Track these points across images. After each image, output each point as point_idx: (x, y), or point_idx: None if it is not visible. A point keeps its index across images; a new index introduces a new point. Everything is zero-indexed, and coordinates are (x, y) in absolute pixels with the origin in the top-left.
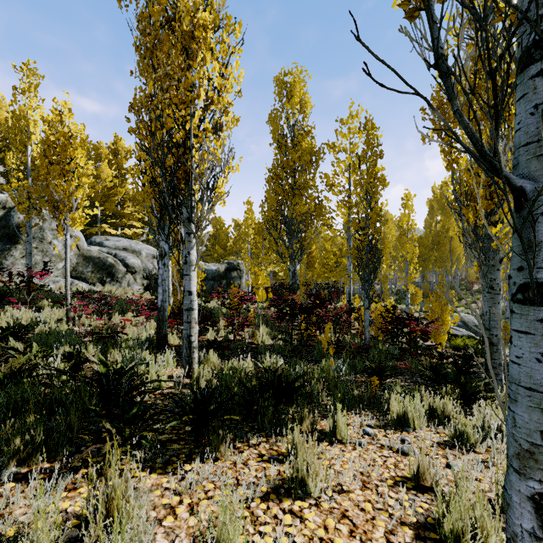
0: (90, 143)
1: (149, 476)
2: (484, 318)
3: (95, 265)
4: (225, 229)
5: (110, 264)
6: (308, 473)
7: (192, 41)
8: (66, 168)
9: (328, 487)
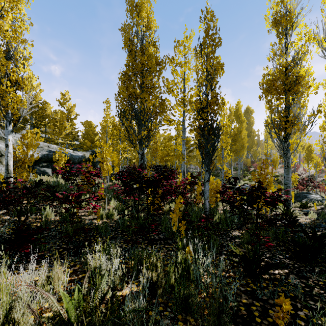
0: None
1: None
2: (285, 187)
3: None
4: (92, 128)
5: None
6: None
7: None
8: None
9: None
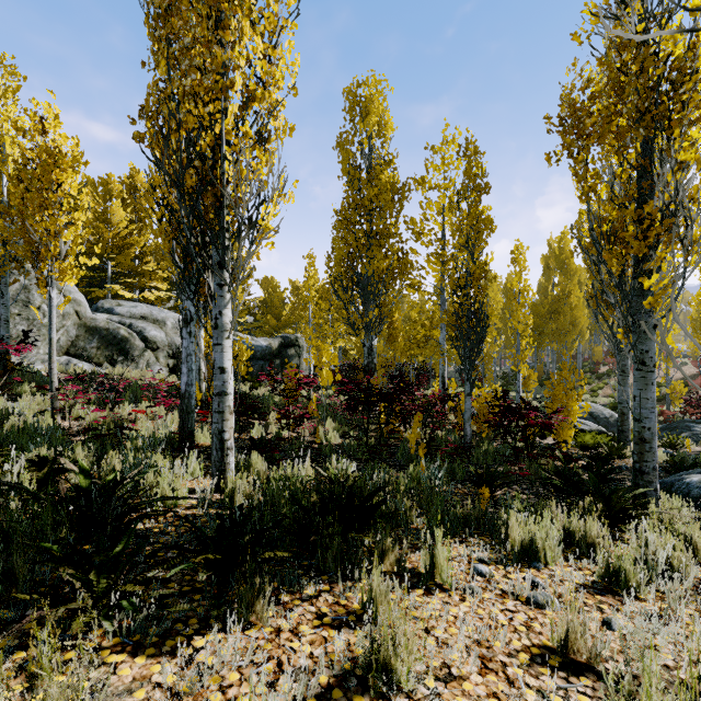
0: (86, 165)
1: (132, 661)
2: (620, 407)
3: (102, 338)
4: (279, 293)
5: (123, 337)
6: (396, 652)
7: (222, 2)
8: (50, 197)
9: (428, 671)
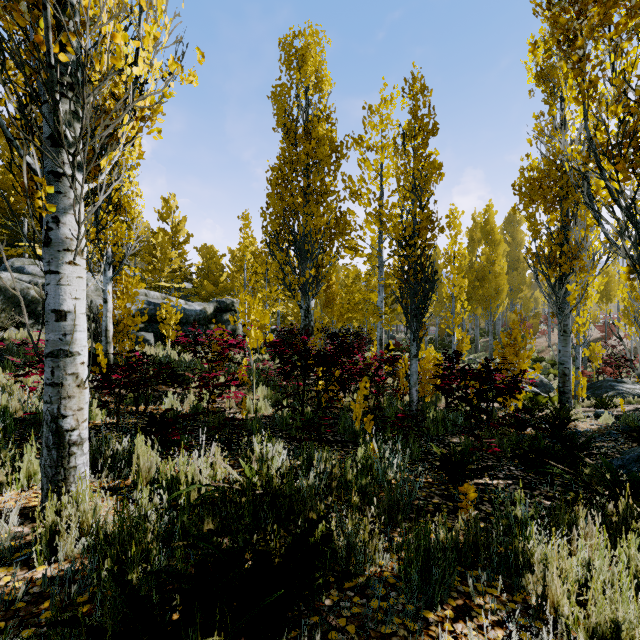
0: None
1: None
2: (561, 368)
3: (7, 299)
4: (216, 259)
5: (33, 298)
6: None
7: None
8: None
9: None
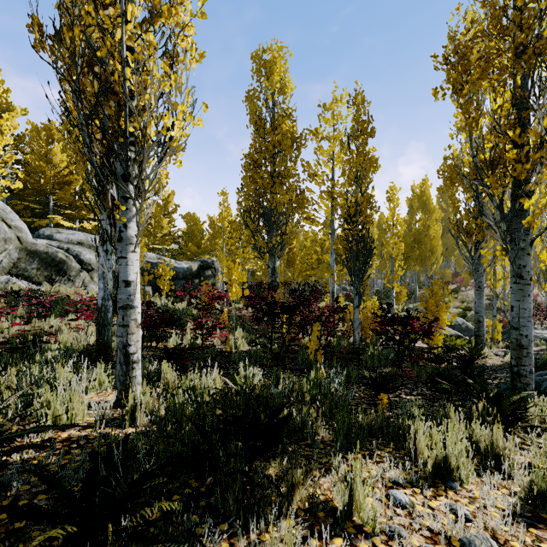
0: (7, 93)
1: None
2: (477, 316)
3: (42, 261)
4: (199, 225)
5: (61, 260)
6: None
7: None
8: None
9: None
